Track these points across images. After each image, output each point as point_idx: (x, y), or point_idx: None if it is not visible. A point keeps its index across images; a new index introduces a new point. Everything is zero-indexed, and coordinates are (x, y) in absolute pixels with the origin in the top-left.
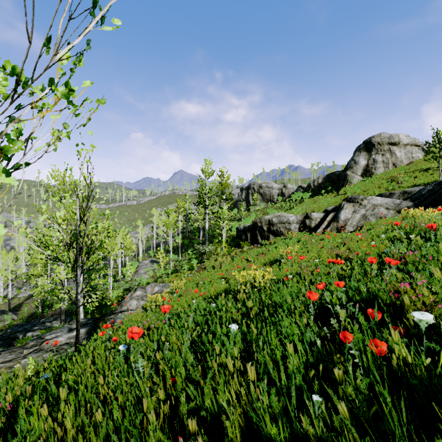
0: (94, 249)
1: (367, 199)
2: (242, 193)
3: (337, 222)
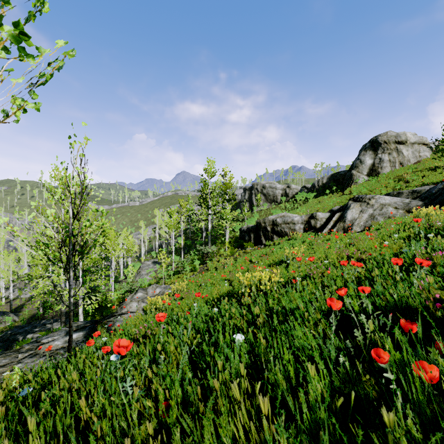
0: (89, 249)
1: (375, 198)
2: (245, 194)
3: (343, 222)
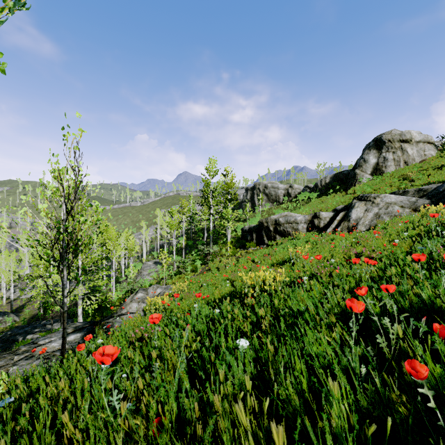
0: (84, 247)
1: (380, 197)
2: (247, 194)
3: (348, 222)
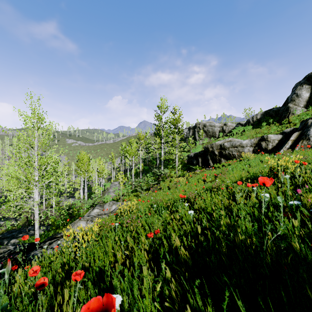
0: None
1: None
2: (190, 131)
3: (307, 140)
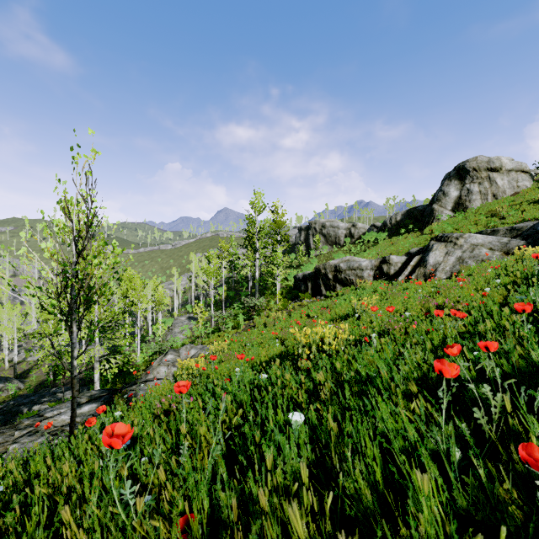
0: (99, 297)
1: (464, 237)
2: (301, 234)
3: (424, 267)
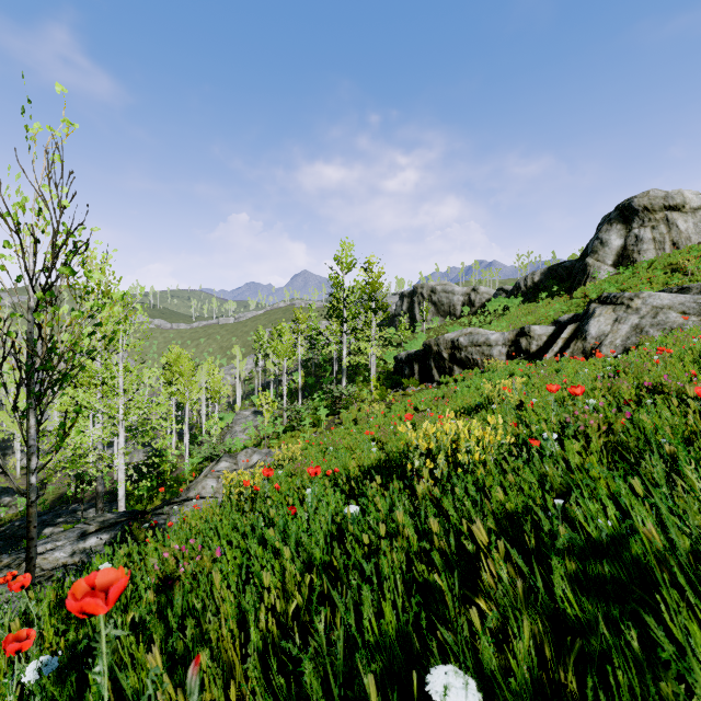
0: (80, 369)
1: (641, 297)
2: (403, 303)
3: (583, 341)
